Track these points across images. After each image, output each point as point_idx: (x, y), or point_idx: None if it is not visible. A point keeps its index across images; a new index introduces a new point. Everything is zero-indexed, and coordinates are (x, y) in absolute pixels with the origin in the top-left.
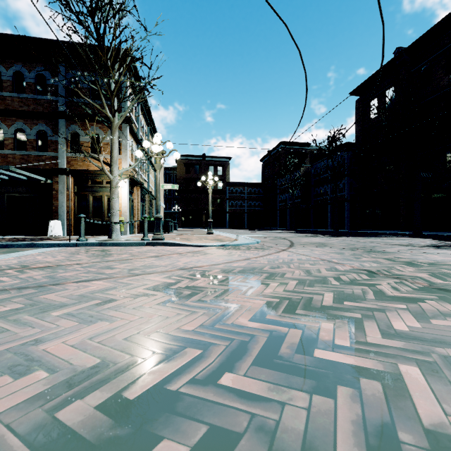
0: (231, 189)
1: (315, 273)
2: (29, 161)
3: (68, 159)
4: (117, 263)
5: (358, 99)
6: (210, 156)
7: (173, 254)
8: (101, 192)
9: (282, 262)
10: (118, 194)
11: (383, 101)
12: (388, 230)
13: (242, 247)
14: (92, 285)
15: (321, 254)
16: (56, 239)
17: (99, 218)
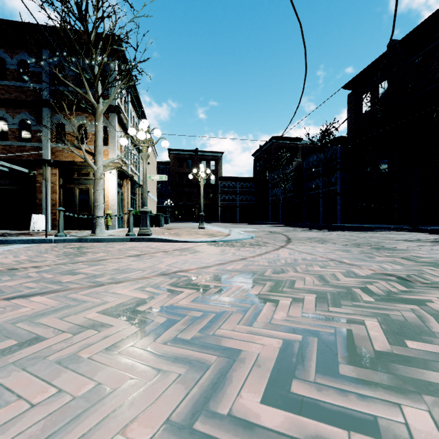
0: (223, 184)
1: (332, 281)
2: (11, 152)
3: (52, 150)
4: (85, 266)
5: (350, 93)
6: (202, 151)
7: (158, 253)
8: (87, 184)
9: (285, 263)
10: (102, 186)
11: (376, 94)
12: (381, 224)
13: (235, 243)
14: (27, 305)
15: (326, 252)
16: (35, 235)
17: (86, 212)
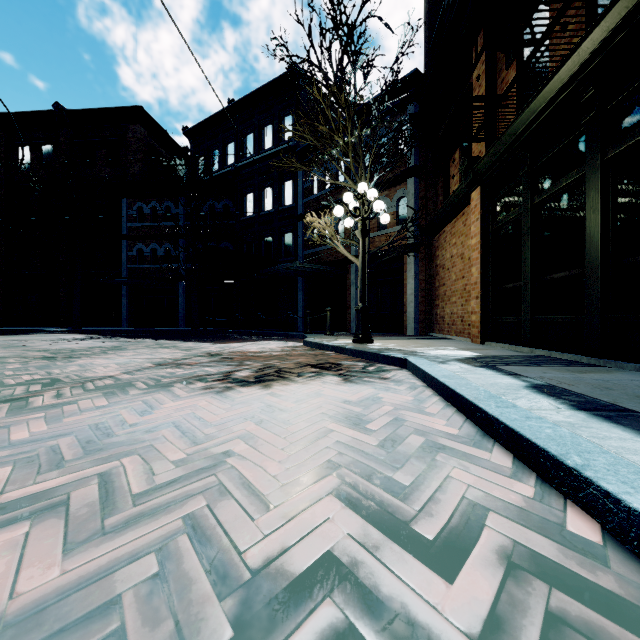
0: None
1: None
2: None
3: None
4: None
5: None
6: None
7: None
8: None
9: None
10: None
11: (39, 156)
12: (46, 326)
13: None
14: None
15: None
16: None
17: None
